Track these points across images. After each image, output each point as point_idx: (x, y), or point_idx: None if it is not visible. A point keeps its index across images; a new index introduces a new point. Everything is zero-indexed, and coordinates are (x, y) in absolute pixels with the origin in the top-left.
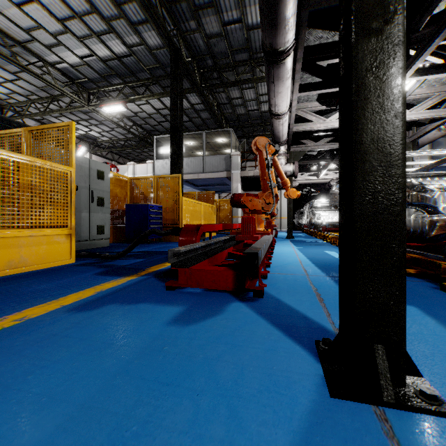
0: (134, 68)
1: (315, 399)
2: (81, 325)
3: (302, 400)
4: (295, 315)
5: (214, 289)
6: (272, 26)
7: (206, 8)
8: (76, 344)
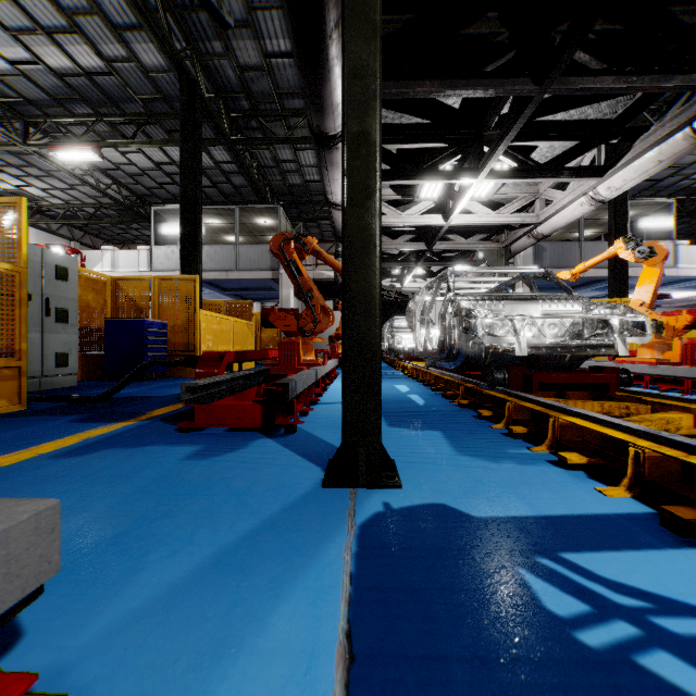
0: (115, 94)
1: (310, 490)
2: (77, 467)
3: (300, 491)
4: (323, 445)
5: (241, 429)
6: (317, 109)
7: (239, 28)
8: (79, 480)
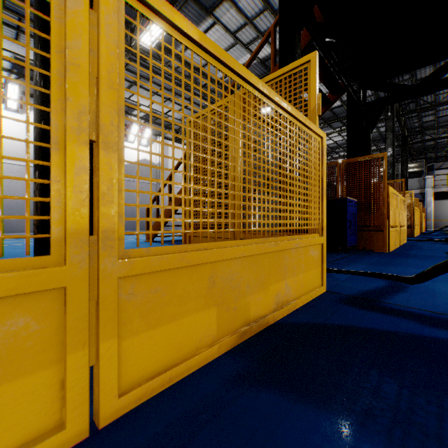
0: None
1: None
2: None
3: None
4: None
5: None
6: None
7: (428, 116)
8: None
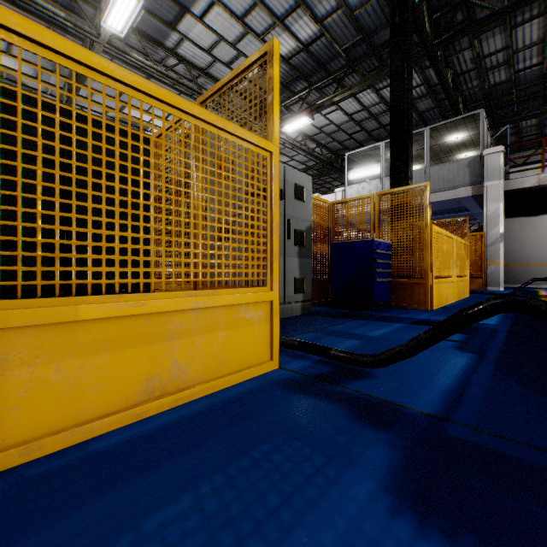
0: (324, 57)
1: None
2: None
3: None
4: None
5: None
6: None
7: None
8: None
